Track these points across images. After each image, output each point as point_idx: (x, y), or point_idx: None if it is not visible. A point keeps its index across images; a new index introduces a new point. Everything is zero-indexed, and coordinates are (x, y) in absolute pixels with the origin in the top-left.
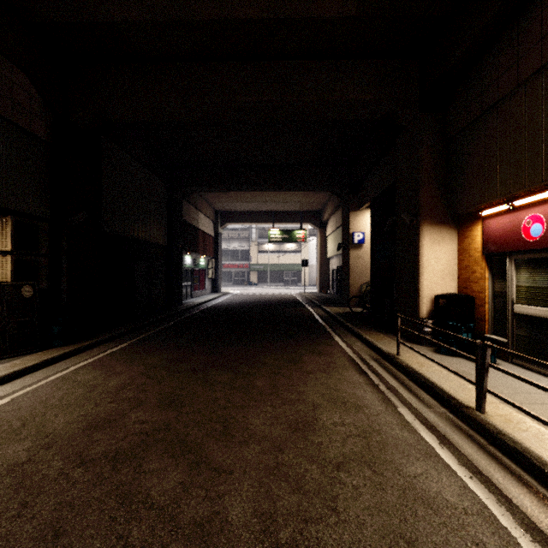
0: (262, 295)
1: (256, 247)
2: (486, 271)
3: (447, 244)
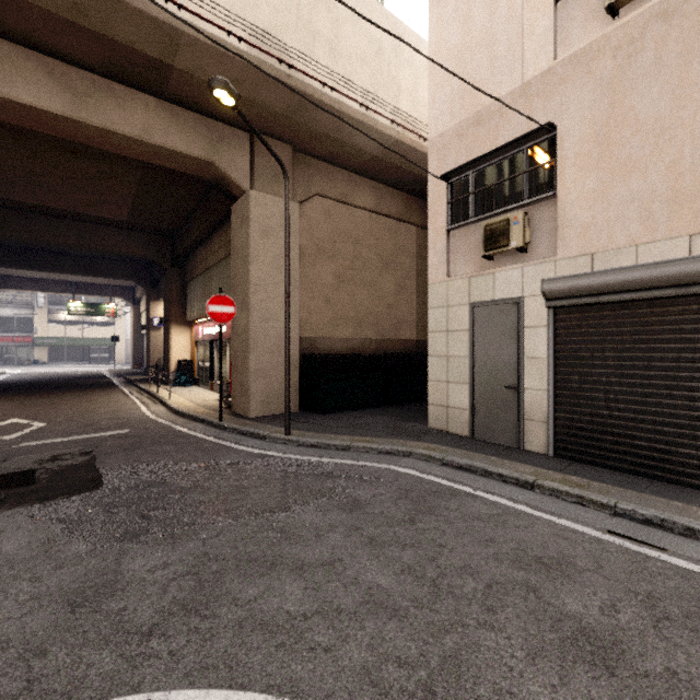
0: (59, 373)
1: (46, 315)
2: (196, 349)
3: (185, 335)
